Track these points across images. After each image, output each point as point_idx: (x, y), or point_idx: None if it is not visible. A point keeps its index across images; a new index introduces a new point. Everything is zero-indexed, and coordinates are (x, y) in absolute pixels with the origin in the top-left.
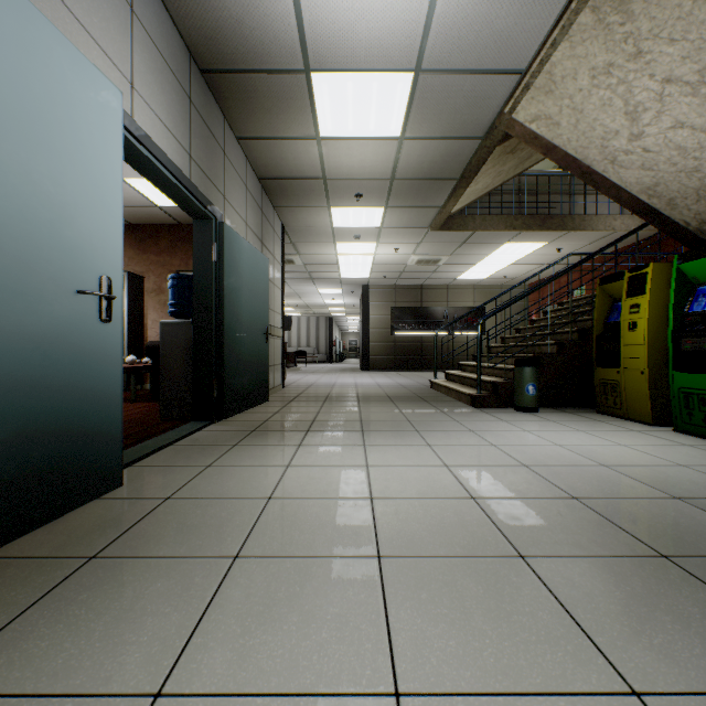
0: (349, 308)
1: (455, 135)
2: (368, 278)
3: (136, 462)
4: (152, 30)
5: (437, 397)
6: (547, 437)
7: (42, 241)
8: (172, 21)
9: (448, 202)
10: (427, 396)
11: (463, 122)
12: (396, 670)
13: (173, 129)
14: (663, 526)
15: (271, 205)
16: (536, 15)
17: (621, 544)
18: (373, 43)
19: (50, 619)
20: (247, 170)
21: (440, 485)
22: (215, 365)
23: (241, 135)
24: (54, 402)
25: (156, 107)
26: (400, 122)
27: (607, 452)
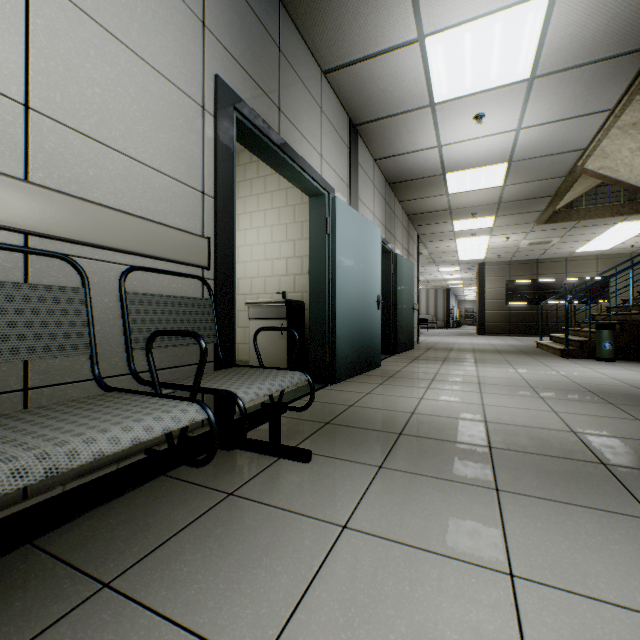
0: (465, 281)
1: (542, 178)
2: (483, 258)
3: None
4: (377, 185)
5: (536, 352)
6: (597, 370)
7: (370, 287)
8: (381, 173)
9: (547, 209)
10: (528, 351)
11: (548, 173)
12: (481, 391)
13: (381, 221)
14: (606, 389)
15: (412, 225)
16: (582, 132)
17: (577, 389)
18: (481, 159)
19: (393, 381)
20: (402, 214)
21: (511, 376)
22: (392, 326)
23: (401, 200)
24: (371, 335)
25: (378, 216)
26: (501, 180)
27: (628, 376)
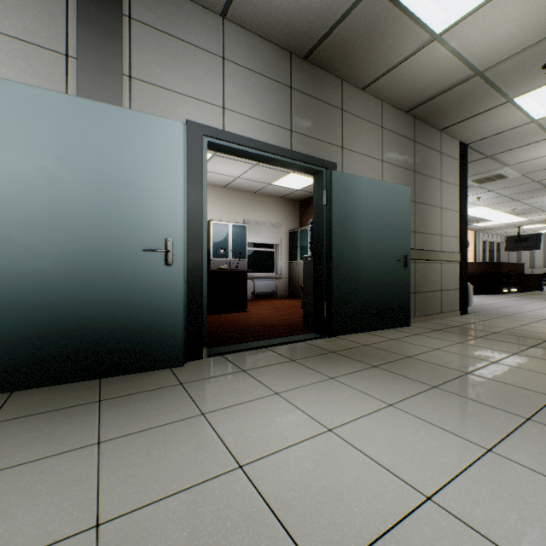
0: None
1: None
2: None
3: (227, 354)
4: (245, 60)
5: None
6: None
7: (125, 226)
8: (267, 41)
9: None
10: None
11: None
12: None
13: (269, 119)
14: None
15: (435, 130)
16: None
17: None
18: None
19: (37, 420)
20: (383, 111)
21: (334, 517)
22: (326, 290)
23: (362, 85)
24: (132, 310)
25: (248, 112)
26: None
27: None
